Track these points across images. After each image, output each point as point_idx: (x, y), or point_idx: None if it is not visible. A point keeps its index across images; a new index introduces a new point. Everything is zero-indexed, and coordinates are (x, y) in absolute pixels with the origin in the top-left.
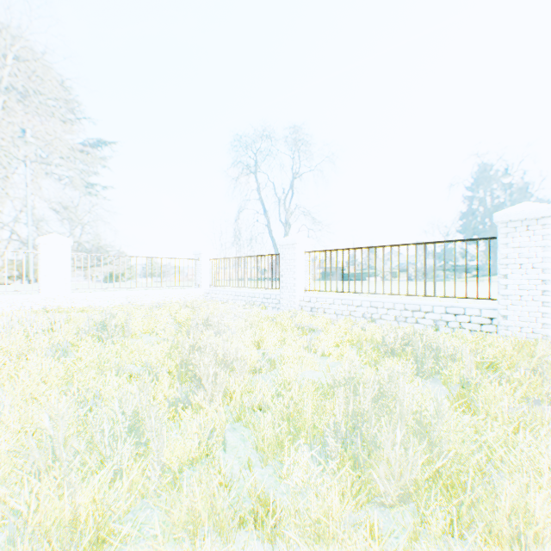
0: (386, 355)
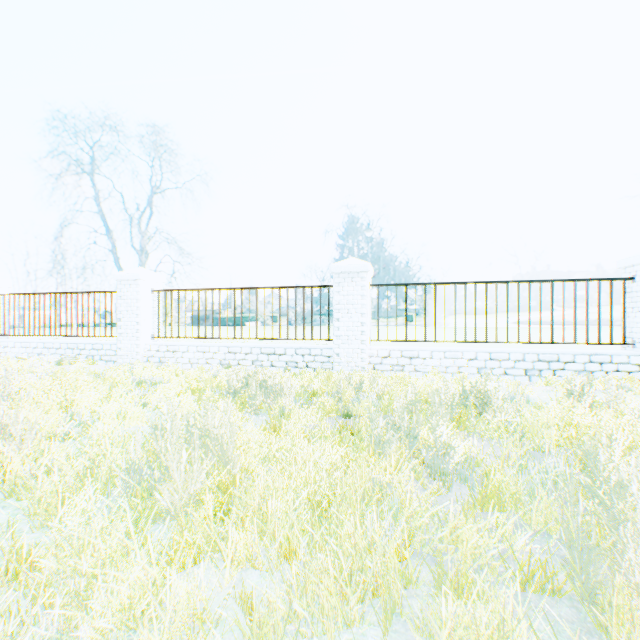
0: (229, 399)
